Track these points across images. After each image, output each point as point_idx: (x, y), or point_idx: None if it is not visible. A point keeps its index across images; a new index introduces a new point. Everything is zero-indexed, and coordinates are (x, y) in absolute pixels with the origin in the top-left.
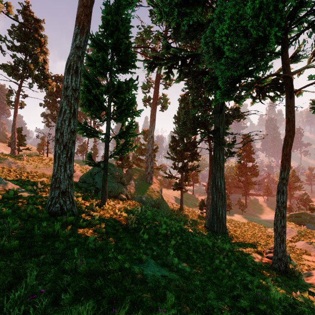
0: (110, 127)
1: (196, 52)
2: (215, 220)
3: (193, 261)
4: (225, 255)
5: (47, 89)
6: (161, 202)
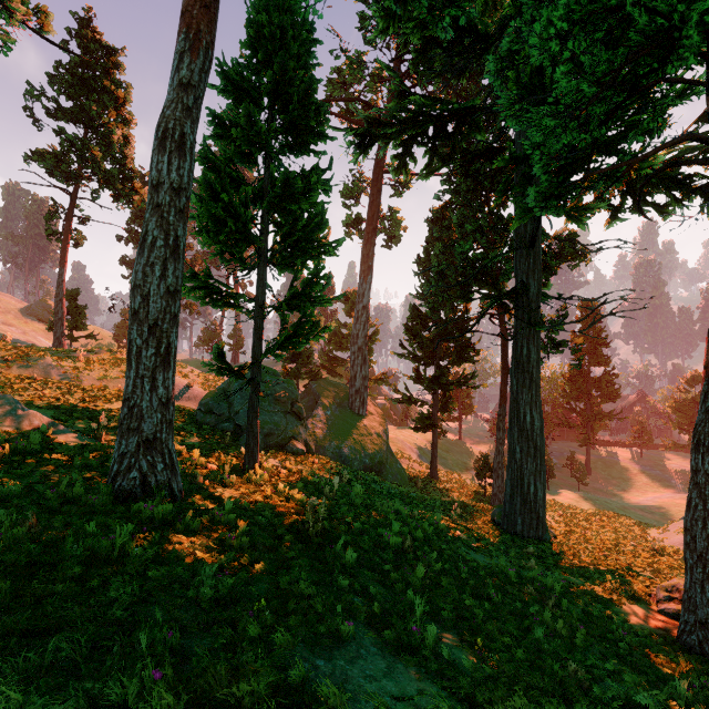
0: (265, 284)
1: (470, 103)
2: (518, 508)
3: (475, 627)
4: (554, 607)
5: (130, 202)
6: (387, 459)
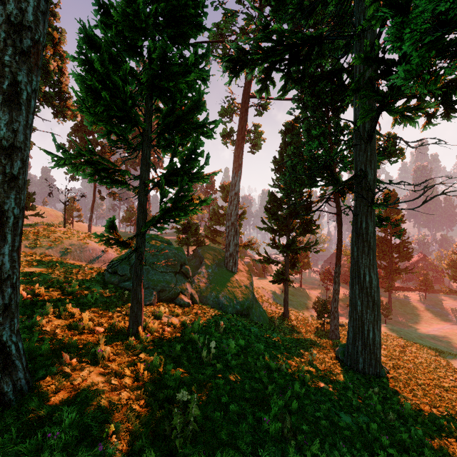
0: (148, 162)
1: (319, 31)
2: (359, 350)
3: None
4: None
5: (64, 116)
6: (252, 305)
